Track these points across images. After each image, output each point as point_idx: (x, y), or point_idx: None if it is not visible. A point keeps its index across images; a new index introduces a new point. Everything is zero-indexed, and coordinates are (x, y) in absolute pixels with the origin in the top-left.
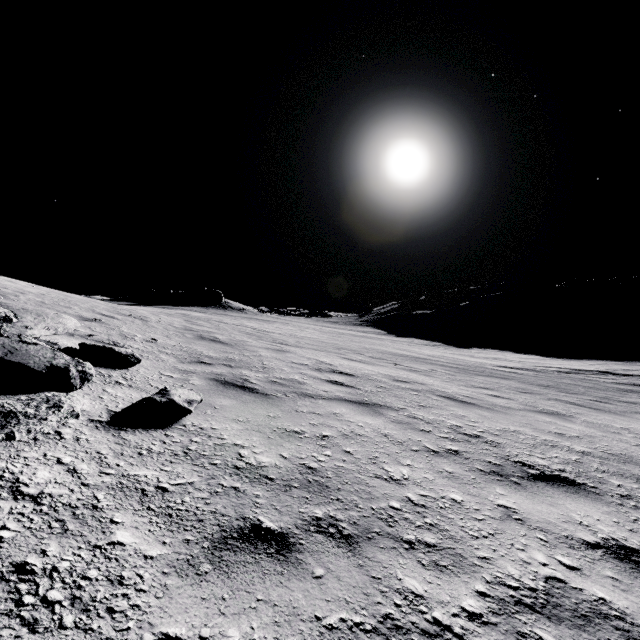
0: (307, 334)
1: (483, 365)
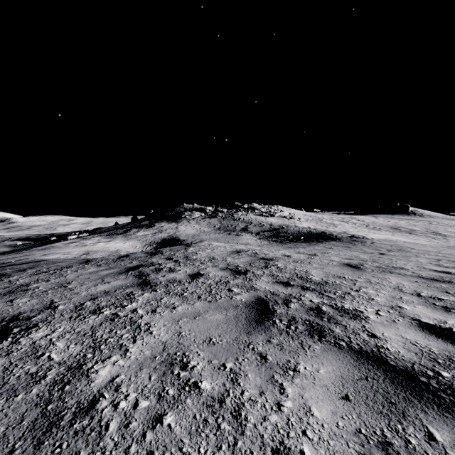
0: (388, 223)
1: (444, 232)
